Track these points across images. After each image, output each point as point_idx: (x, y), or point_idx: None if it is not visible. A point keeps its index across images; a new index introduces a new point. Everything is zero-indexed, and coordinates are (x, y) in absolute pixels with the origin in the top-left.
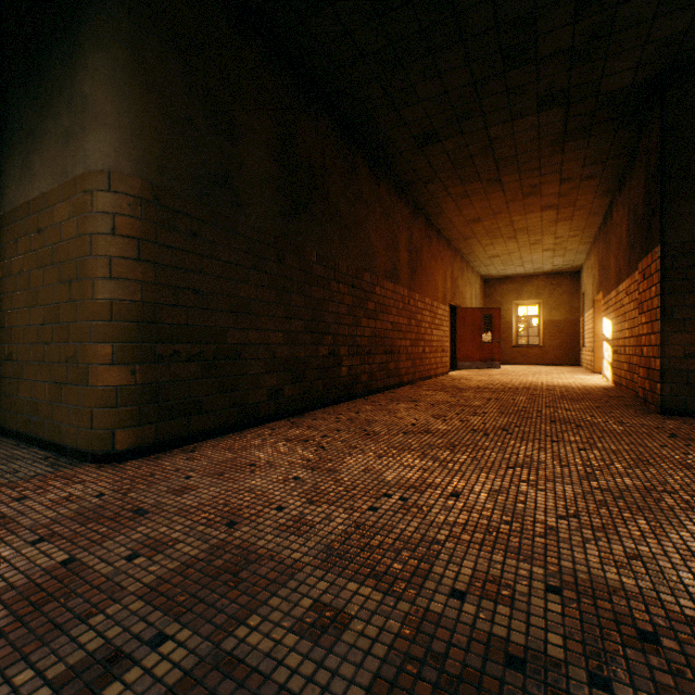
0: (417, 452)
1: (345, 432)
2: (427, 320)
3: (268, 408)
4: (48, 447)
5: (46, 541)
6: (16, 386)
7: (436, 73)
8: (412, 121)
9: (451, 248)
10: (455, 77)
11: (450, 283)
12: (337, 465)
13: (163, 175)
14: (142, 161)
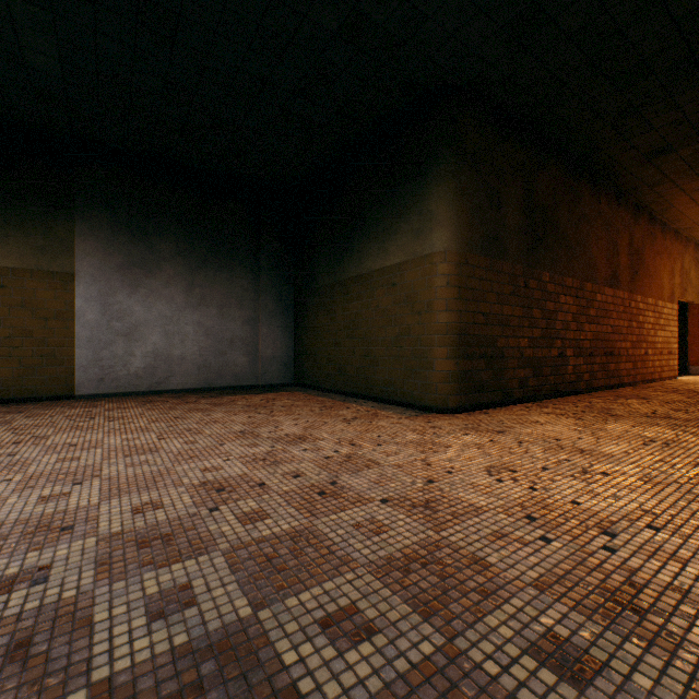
0: (665, 427)
1: (590, 413)
2: (649, 321)
3: (518, 393)
4: (400, 405)
5: (468, 435)
6: (373, 371)
7: (673, 107)
8: (641, 144)
9: (679, 238)
10: (696, 105)
11: (678, 279)
12: (600, 427)
13: (468, 246)
14: (460, 241)
